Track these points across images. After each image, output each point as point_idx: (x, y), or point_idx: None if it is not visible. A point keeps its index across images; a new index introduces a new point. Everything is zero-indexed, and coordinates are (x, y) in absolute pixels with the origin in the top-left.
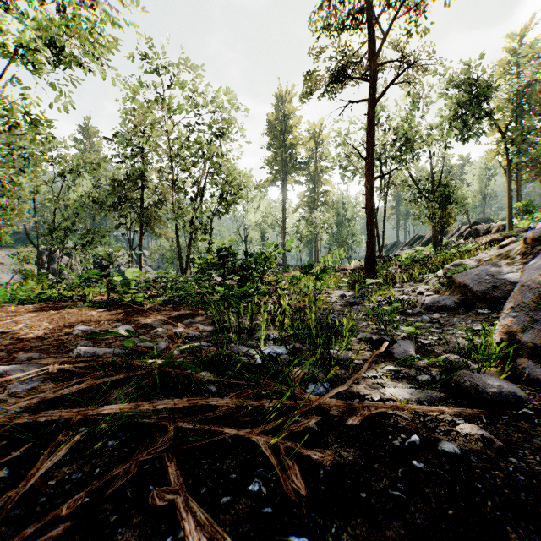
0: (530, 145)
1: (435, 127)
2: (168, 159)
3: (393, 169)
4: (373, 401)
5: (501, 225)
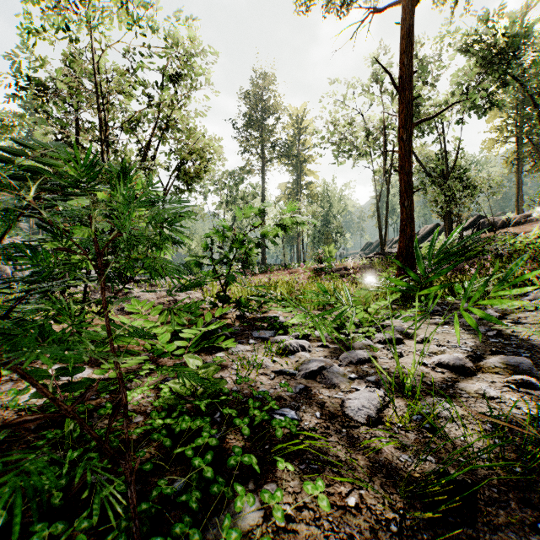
0: (534, 133)
1: (445, 99)
2: (101, 110)
3: (444, 109)
4: None
5: (522, 216)
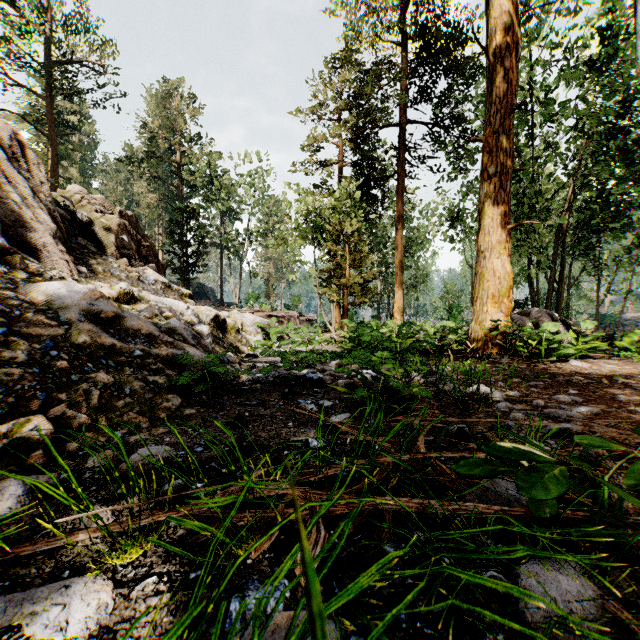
0: None
1: None
2: None
3: None
4: (165, 574)
5: None
